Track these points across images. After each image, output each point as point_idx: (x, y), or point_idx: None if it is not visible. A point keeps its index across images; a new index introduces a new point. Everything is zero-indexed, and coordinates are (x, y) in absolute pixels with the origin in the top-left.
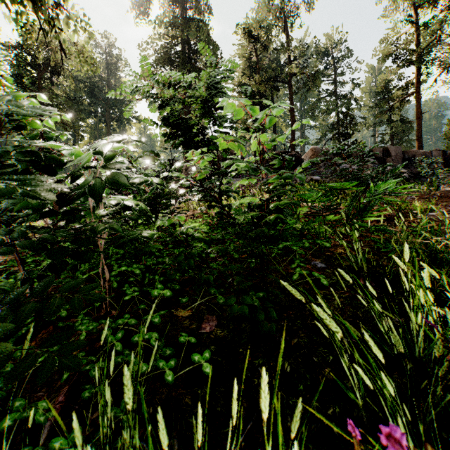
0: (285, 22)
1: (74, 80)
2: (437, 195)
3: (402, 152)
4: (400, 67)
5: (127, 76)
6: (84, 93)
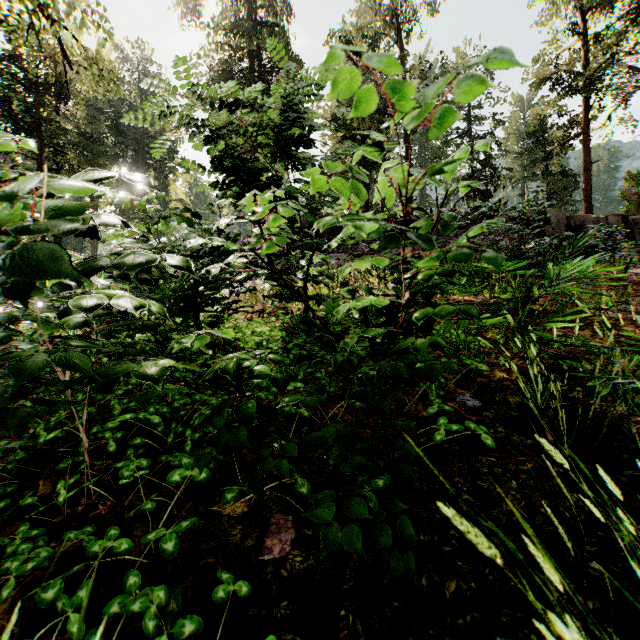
0: (398, 31)
1: (92, 109)
2: (624, 280)
3: (566, 218)
4: (561, 97)
5: (153, 88)
6: (107, 129)
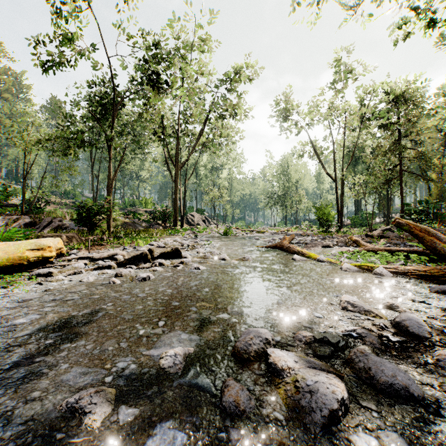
0: None
1: None
2: None
3: None
4: None
5: None
6: None
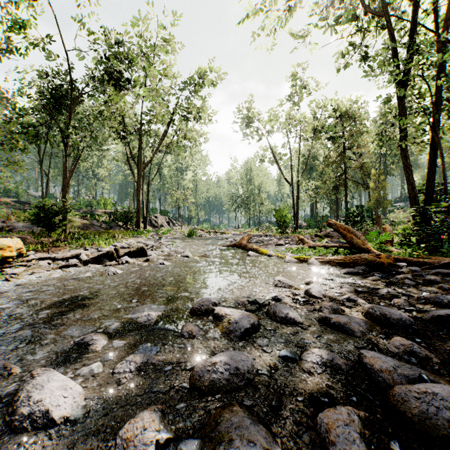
0: None
1: None
2: None
3: None
4: None
5: None
6: None
